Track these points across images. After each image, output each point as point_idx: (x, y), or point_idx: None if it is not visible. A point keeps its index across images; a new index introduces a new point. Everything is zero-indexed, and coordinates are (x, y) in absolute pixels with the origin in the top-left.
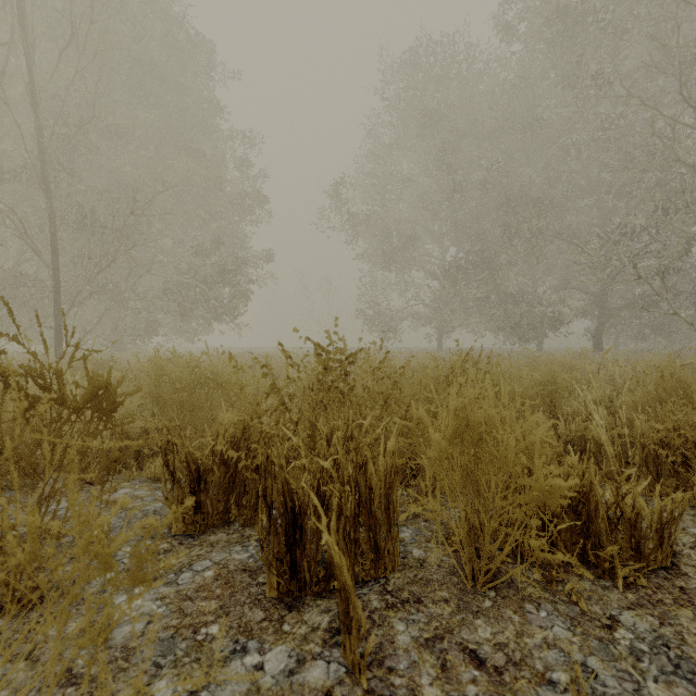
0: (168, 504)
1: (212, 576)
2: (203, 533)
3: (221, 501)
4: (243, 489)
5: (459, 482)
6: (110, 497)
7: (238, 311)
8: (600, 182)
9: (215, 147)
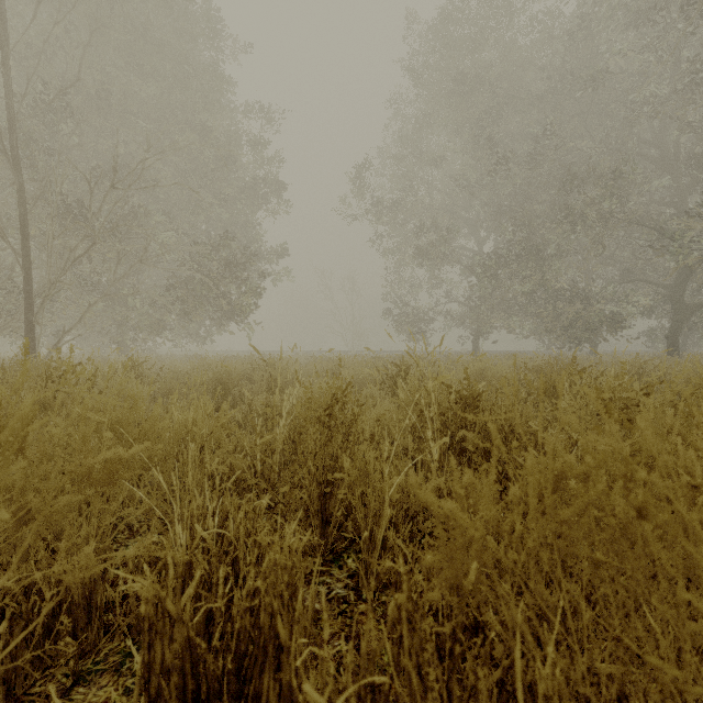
0: None
1: None
2: None
3: None
4: None
5: None
6: None
7: (250, 309)
8: (678, 151)
9: (226, 128)
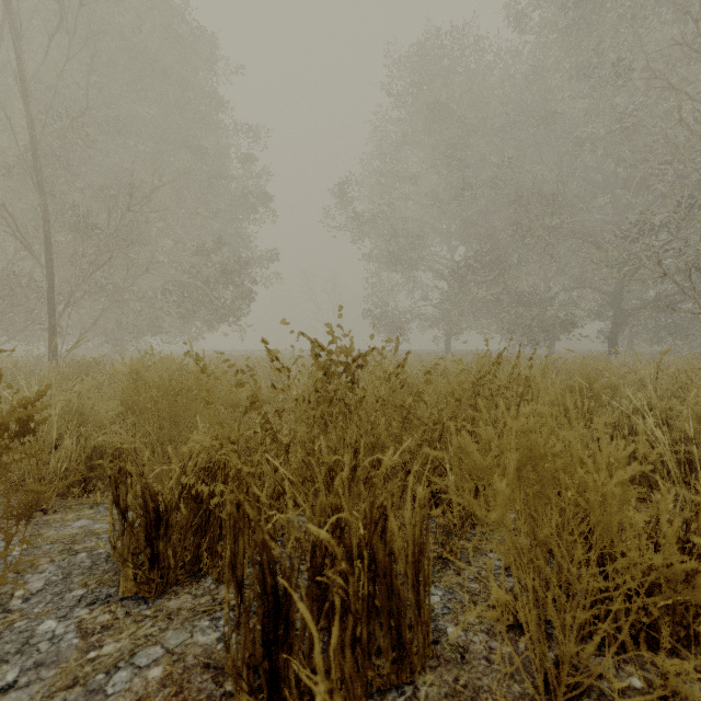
0: (115, 554)
1: (159, 679)
2: (162, 595)
3: (191, 546)
4: (218, 532)
5: (524, 545)
6: (59, 533)
7: (241, 312)
8: (616, 177)
9: (218, 144)
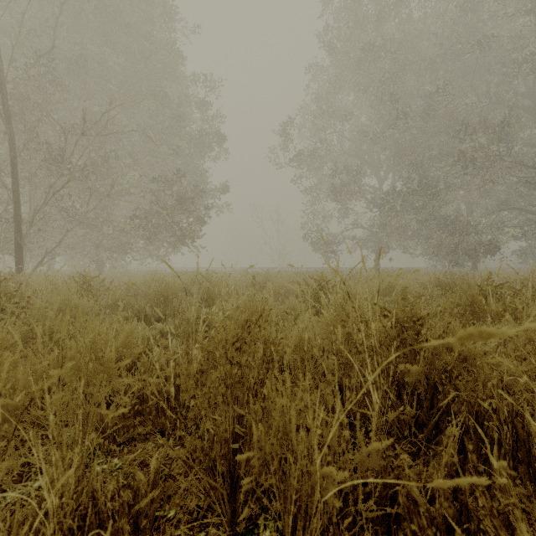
0: None
1: None
2: None
3: None
4: None
5: None
6: None
7: (197, 234)
8: None
9: (179, 93)
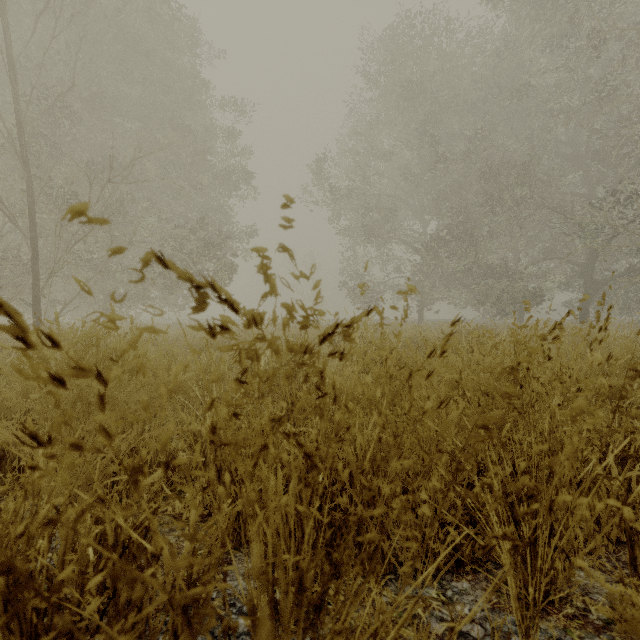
0: None
1: None
2: None
3: None
4: None
5: None
6: None
7: (223, 283)
8: (588, 150)
9: (202, 124)
